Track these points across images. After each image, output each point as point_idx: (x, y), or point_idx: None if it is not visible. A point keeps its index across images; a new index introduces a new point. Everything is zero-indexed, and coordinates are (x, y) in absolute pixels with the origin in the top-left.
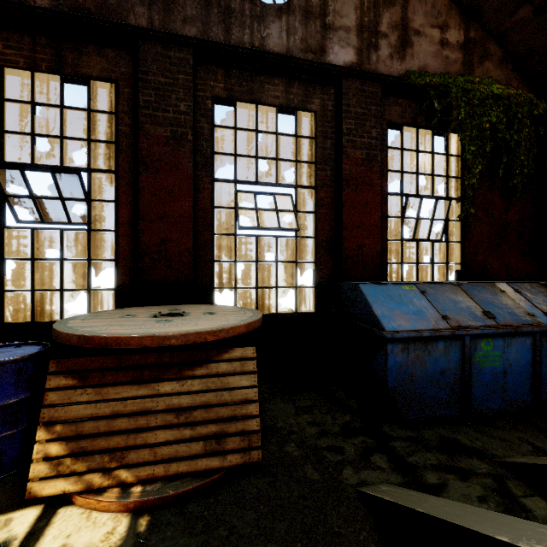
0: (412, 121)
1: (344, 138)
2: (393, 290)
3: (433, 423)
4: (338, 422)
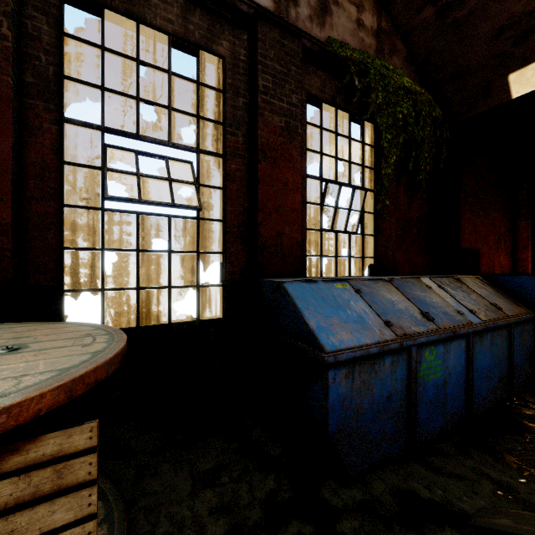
0: (331, 99)
1: (259, 97)
2: (325, 289)
3: (380, 467)
4: (258, 496)
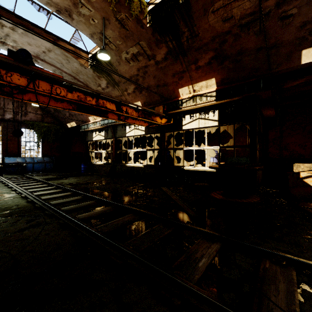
0: (28, 128)
1: (8, 132)
2: (11, 158)
3: (14, 174)
4: None
